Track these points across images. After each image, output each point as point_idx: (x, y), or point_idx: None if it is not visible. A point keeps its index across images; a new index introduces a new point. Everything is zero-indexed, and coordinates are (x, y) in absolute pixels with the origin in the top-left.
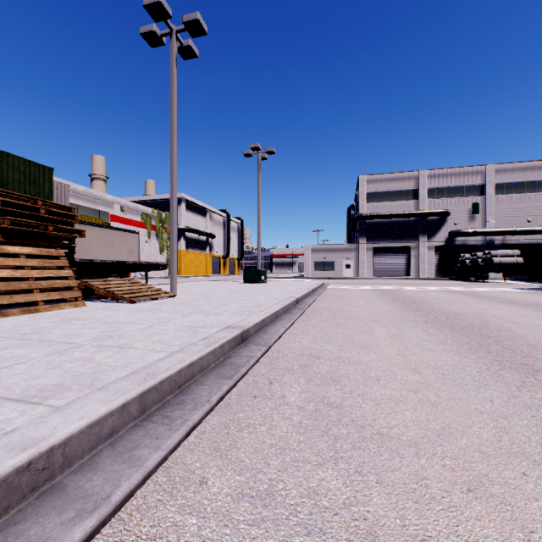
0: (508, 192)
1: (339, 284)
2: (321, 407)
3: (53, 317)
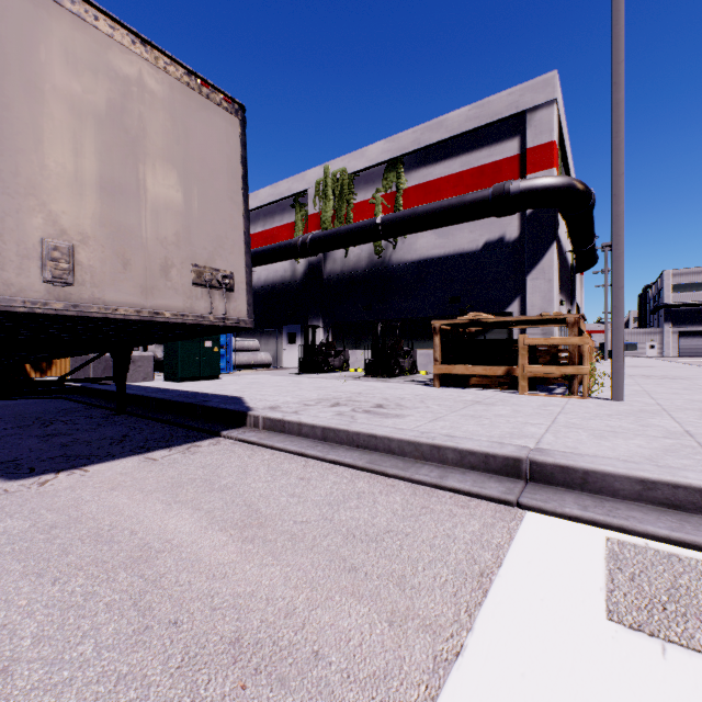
0: None
1: None
2: None
3: None
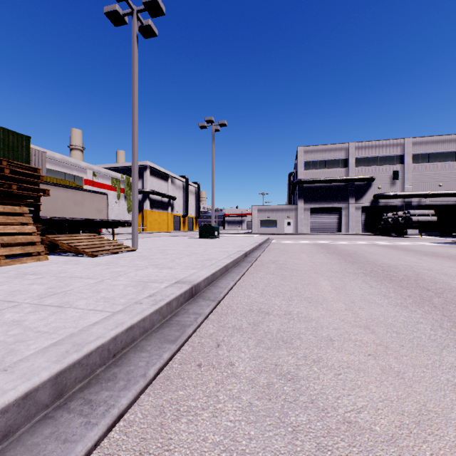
0: (423, 161)
1: (281, 239)
2: (274, 380)
3: (10, 271)
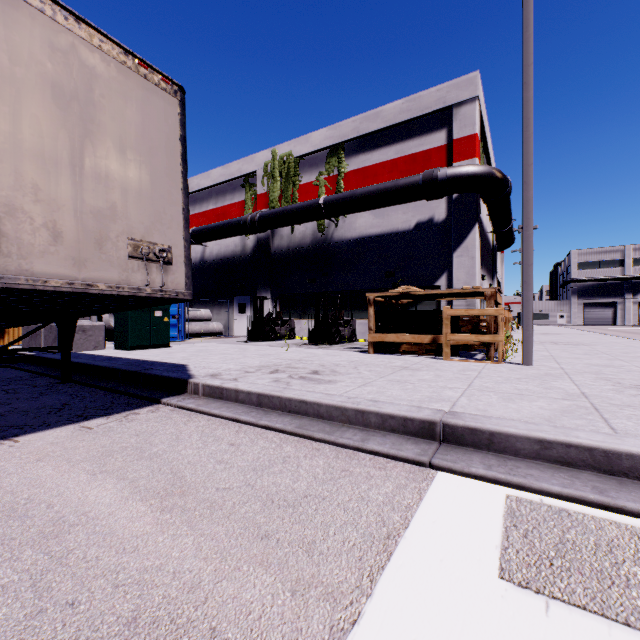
0: None
1: None
2: None
3: None
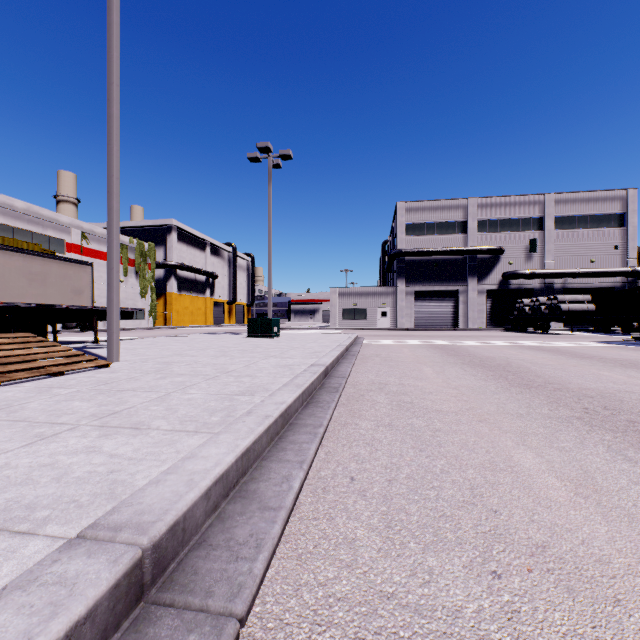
0: (569, 227)
1: (376, 337)
2: None
3: None
